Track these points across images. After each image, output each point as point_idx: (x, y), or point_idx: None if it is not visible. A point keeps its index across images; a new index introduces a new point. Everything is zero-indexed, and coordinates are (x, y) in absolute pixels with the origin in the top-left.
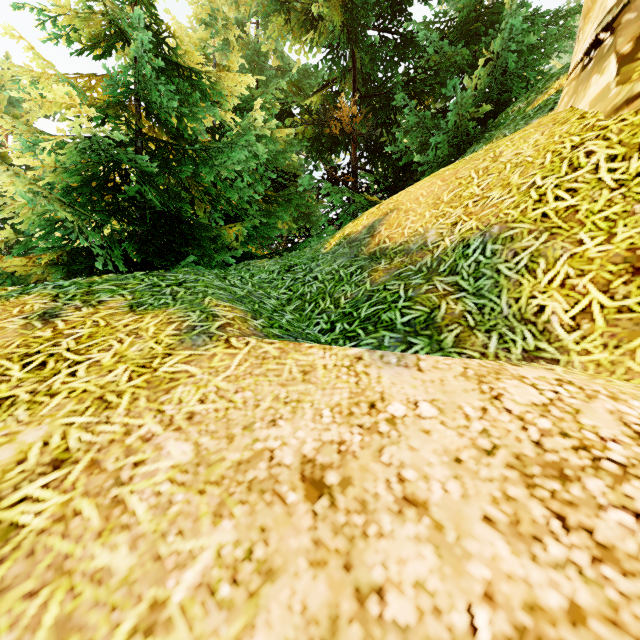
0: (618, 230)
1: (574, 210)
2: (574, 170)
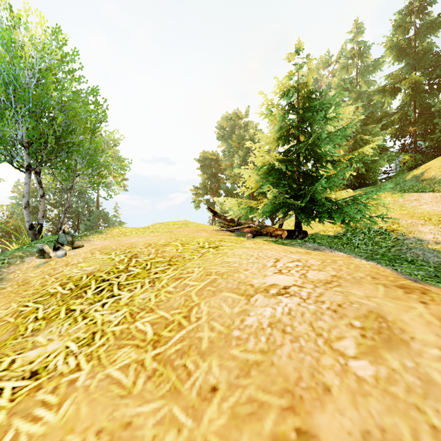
0: None
1: None
2: None
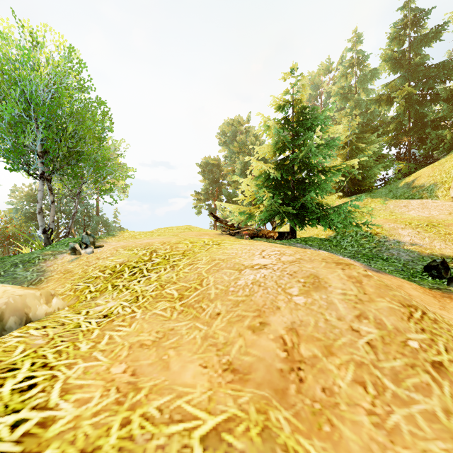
0: (449, 184)
1: (446, 181)
2: (448, 174)
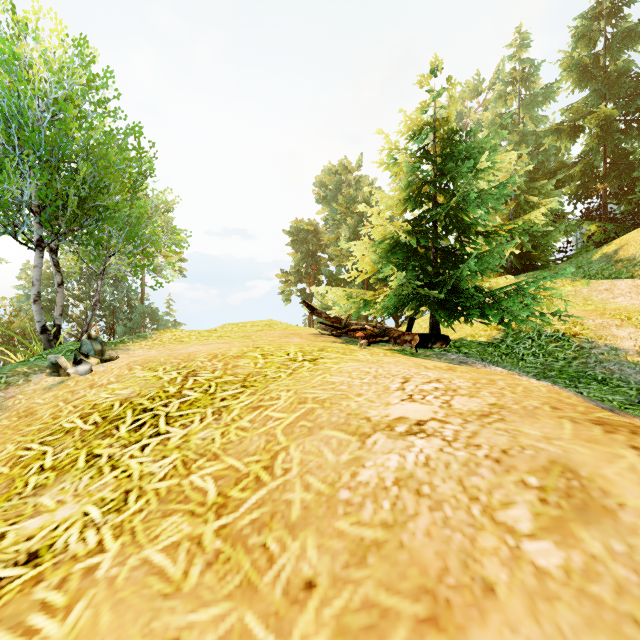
0: None
1: None
2: None
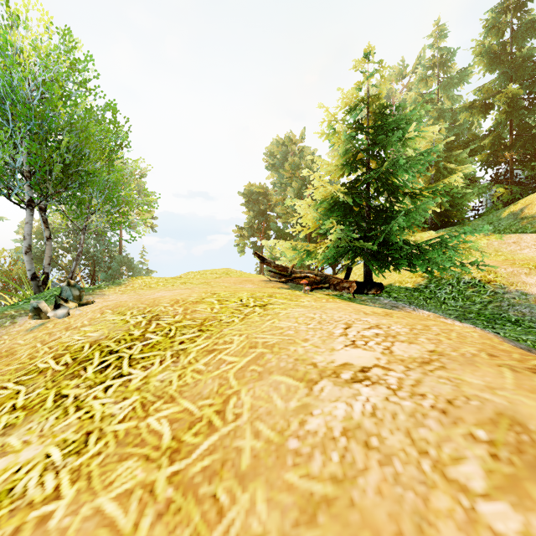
0: None
1: None
2: None
